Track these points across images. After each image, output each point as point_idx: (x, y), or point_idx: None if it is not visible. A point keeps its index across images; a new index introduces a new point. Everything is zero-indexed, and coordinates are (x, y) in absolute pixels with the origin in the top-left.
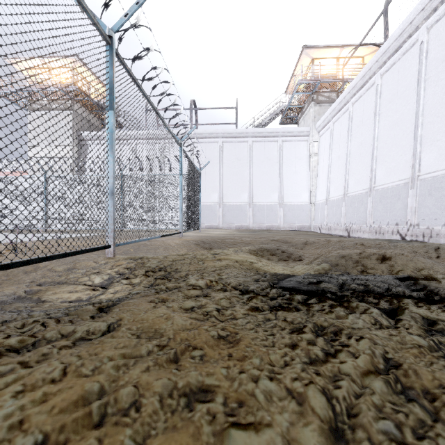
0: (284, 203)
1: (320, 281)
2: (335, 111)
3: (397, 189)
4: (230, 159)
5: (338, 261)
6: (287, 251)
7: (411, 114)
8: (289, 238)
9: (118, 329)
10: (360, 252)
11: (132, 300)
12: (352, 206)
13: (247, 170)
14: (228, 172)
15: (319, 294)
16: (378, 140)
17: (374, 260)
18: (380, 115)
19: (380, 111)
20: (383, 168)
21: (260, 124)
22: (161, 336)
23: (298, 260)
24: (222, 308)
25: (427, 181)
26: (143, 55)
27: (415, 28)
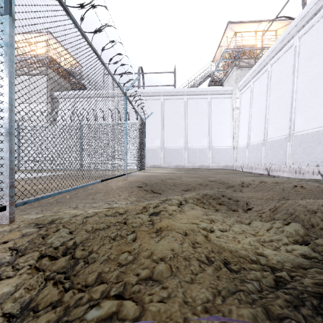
0: (212, 147)
1: None
2: (255, 72)
3: (317, 134)
4: (169, 113)
5: (311, 220)
6: (233, 198)
7: None
8: (225, 179)
9: None
10: None
11: None
12: (271, 149)
13: (183, 121)
14: (168, 122)
15: None
16: (297, 93)
17: None
18: (299, 71)
19: (298, 68)
20: (302, 117)
21: (193, 85)
22: None
23: (247, 209)
24: None
25: None
26: None
27: None
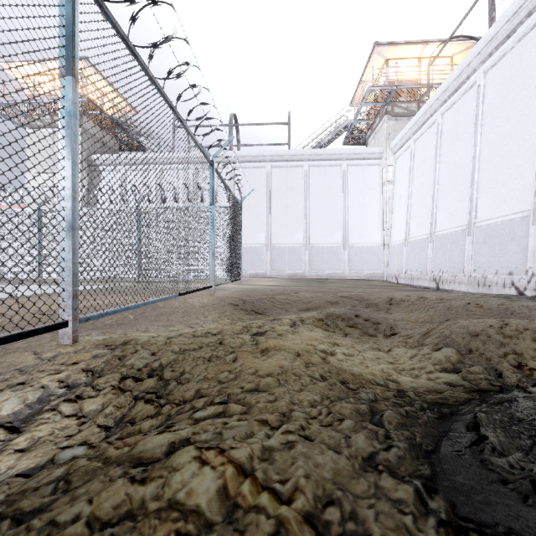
0: (349, 244)
1: None
2: (417, 125)
3: (510, 225)
4: (280, 189)
5: (469, 345)
6: (371, 319)
7: (531, 121)
8: (365, 293)
9: None
10: (500, 327)
11: None
12: (442, 248)
13: (302, 202)
14: (278, 205)
15: None
16: (480, 160)
17: (530, 342)
18: (483, 125)
19: (483, 121)
20: (488, 197)
21: (318, 145)
22: None
23: (390, 334)
24: None
25: None
26: None
27: None
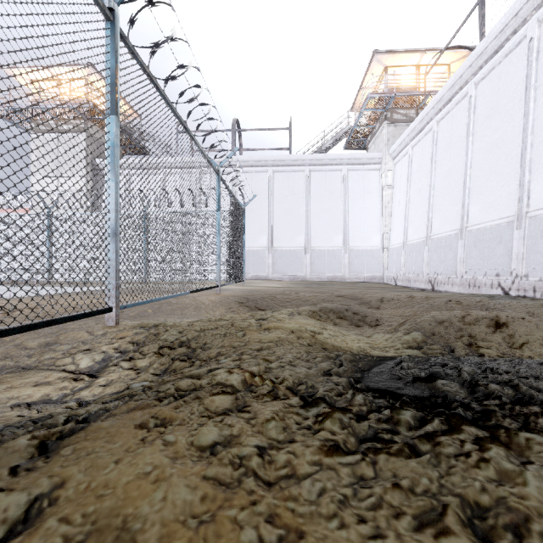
0: (349, 248)
1: (431, 375)
2: (415, 132)
3: (497, 230)
4: (282, 193)
5: (434, 329)
6: (360, 312)
7: (516, 132)
8: (359, 293)
9: (48, 514)
10: (463, 316)
11: (108, 422)
12: (437, 251)
13: (303, 206)
14: (280, 209)
15: (439, 406)
16: (472, 167)
17: (484, 327)
18: (474, 135)
19: (474, 130)
20: (478, 203)
21: (320, 150)
22: None
23: (375, 325)
24: (269, 445)
25: (540, 218)
26: (162, 42)
27: (522, 21)
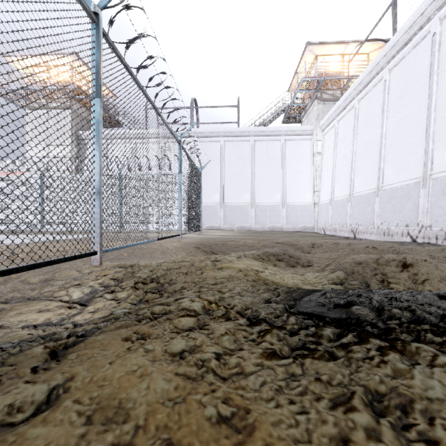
0: (286, 203)
1: (348, 302)
2: (340, 109)
3: (407, 189)
4: (232, 159)
5: (354, 269)
6: (294, 256)
7: (422, 110)
8: (294, 240)
9: (63, 398)
10: (377, 258)
11: (101, 336)
12: (358, 206)
13: (249, 169)
14: (230, 171)
15: (353, 325)
16: (386, 138)
17: (394, 267)
18: (388, 111)
19: (388, 108)
20: (392, 167)
21: (262, 123)
22: (126, 419)
23: (307, 266)
24: (223, 352)
25: (441, 180)
26: (136, 39)
27: (427, 19)
